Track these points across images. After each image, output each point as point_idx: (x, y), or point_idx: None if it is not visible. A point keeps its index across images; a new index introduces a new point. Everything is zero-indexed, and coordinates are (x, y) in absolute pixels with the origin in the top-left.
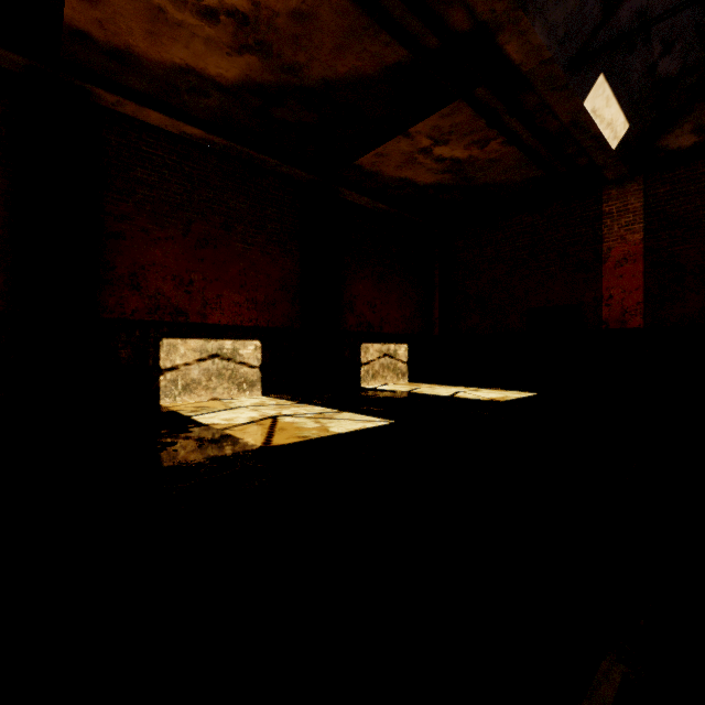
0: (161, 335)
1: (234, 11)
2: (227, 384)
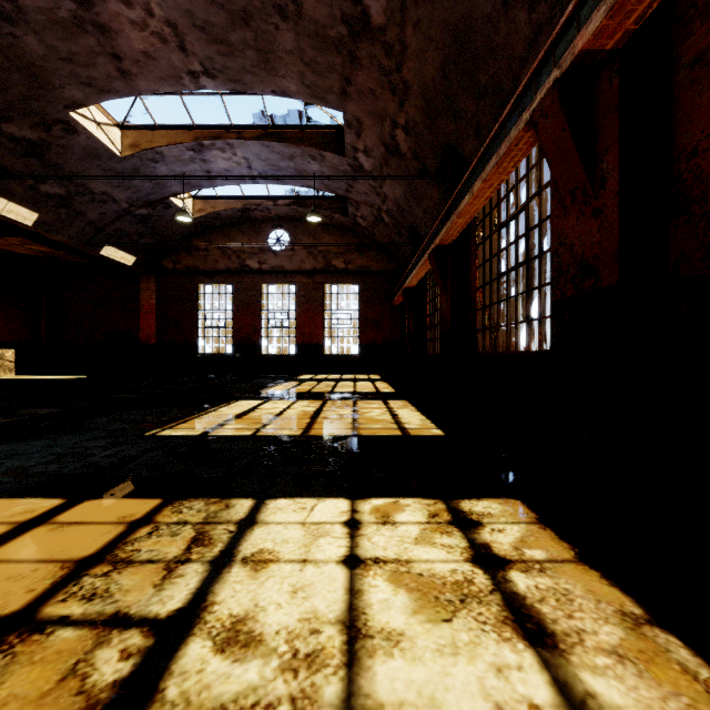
0: None
1: None
2: None
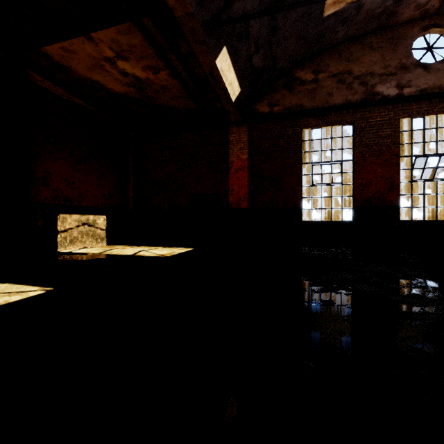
0: None
1: None
2: None
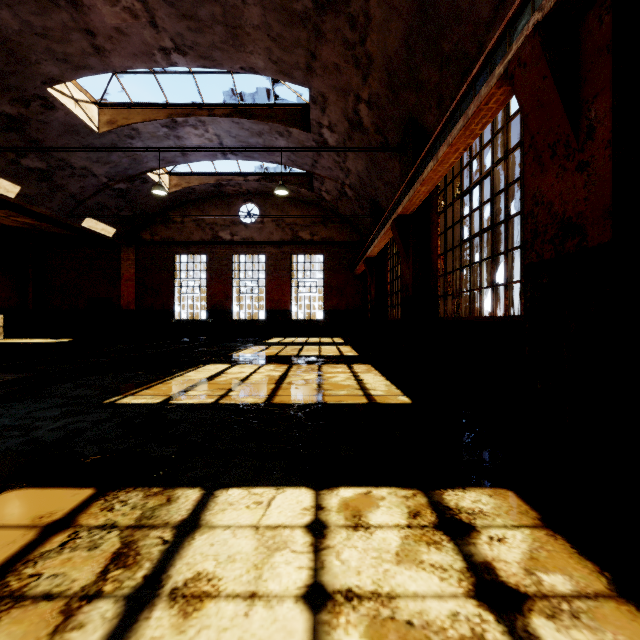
0: None
1: None
2: None
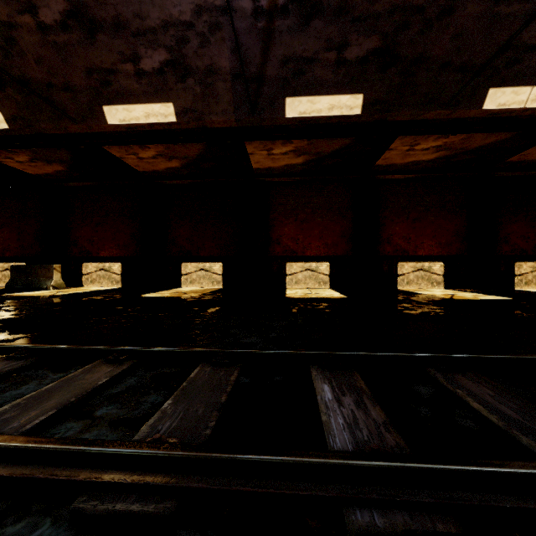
0: (398, 261)
1: (435, 146)
2: (426, 282)
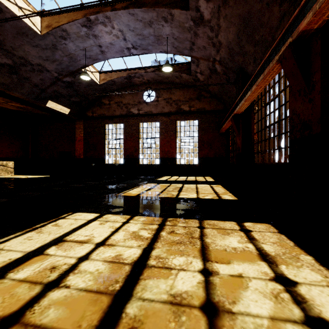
0: None
1: None
2: None
